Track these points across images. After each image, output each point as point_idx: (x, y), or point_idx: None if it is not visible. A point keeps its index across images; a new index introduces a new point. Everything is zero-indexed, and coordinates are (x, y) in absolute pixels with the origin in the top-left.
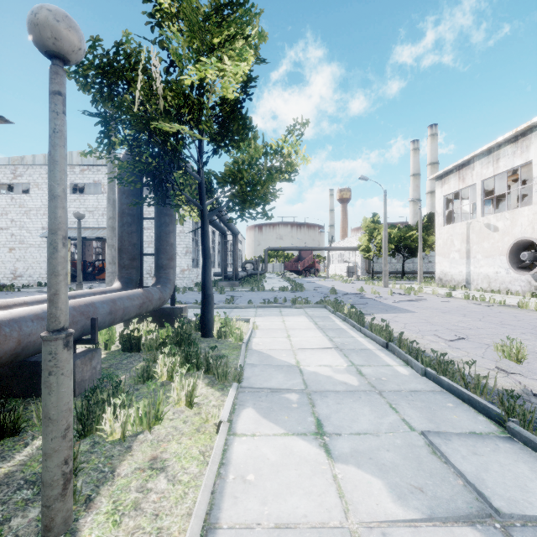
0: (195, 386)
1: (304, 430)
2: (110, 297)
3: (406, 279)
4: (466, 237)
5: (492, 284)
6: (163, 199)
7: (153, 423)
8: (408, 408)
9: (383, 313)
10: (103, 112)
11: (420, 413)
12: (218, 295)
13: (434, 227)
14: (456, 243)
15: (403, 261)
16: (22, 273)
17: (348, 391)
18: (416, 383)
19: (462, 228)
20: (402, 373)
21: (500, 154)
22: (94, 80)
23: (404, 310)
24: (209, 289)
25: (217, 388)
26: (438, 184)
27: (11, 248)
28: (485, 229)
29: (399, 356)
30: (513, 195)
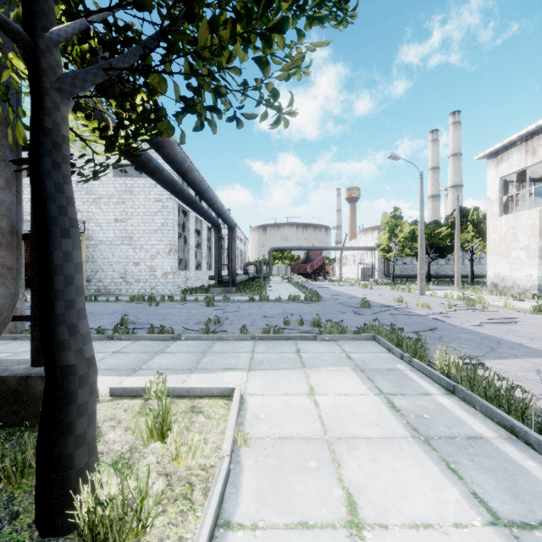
0: None
1: None
2: None
3: (433, 284)
4: (540, 228)
5: None
6: None
7: None
8: None
9: (497, 357)
10: None
11: None
12: (203, 309)
13: (466, 223)
14: (522, 238)
15: (428, 262)
16: None
17: None
18: None
19: (532, 218)
20: None
21: None
22: None
23: (519, 346)
24: (65, 346)
25: None
26: (491, 163)
27: None
28: None
29: None
30: None
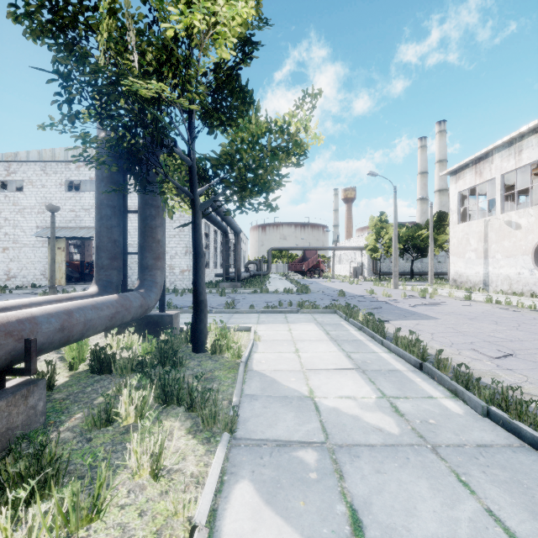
0: (162, 448)
1: (332, 537)
2: (65, 307)
3: (415, 280)
4: (484, 235)
5: (513, 285)
6: (142, 183)
7: (88, 519)
8: (486, 483)
9: (402, 319)
10: (66, 75)
11: (510, 495)
12: (218, 298)
13: (444, 226)
14: (473, 242)
15: (411, 261)
16: (16, 274)
17: (388, 445)
18: (480, 431)
19: (479, 226)
20: (454, 412)
21: (523, 146)
22: (49, 27)
23: (424, 315)
24: (201, 294)
25: (202, 437)
26: (452, 179)
27: (4, 248)
28: (505, 227)
29: (442, 382)
30: (535, 191)
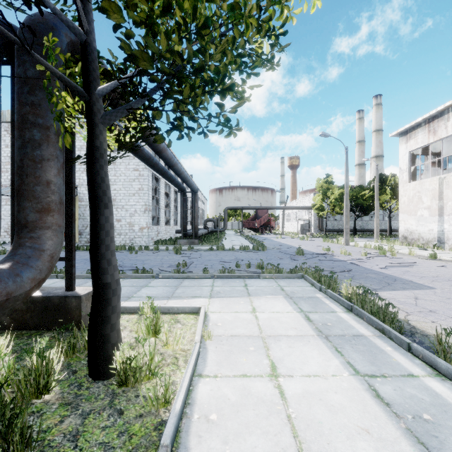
0: None
1: None
2: None
3: (358, 236)
4: (439, 192)
5: None
6: None
7: None
8: None
9: (390, 289)
10: None
11: None
12: (173, 256)
13: (385, 187)
14: (425, 200)
15: (354, 219)
16: None
17: None
18: None
19: (433, 184)
20: None
21: None
22: None
23: (409, 282)
24: (105, 272)
25: None
26: (402, 139)
27: None
28: None
29: None
30: None
